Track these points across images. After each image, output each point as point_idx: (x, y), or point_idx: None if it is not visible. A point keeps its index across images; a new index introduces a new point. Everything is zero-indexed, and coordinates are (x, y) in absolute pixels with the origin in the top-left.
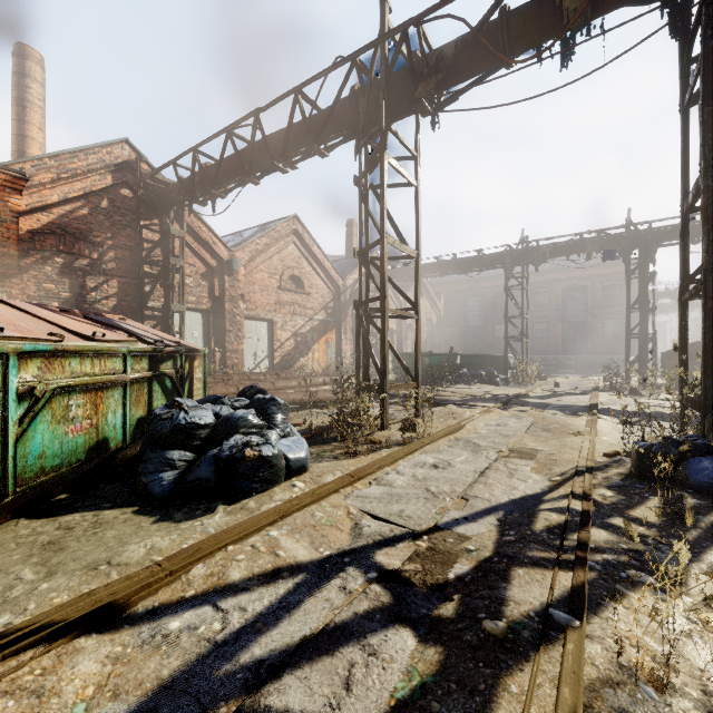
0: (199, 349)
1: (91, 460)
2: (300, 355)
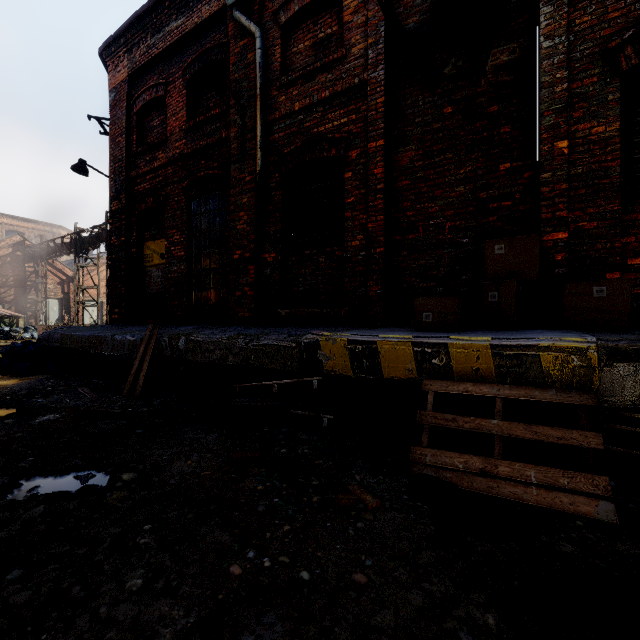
0: (22, 316)
1: None
2: None
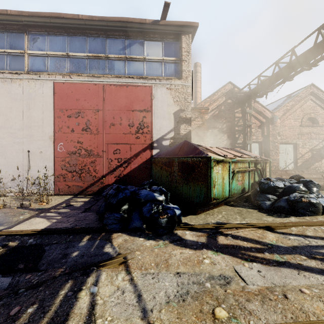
0: (268, 159)
1: (241, 193)
2: (315, 161)
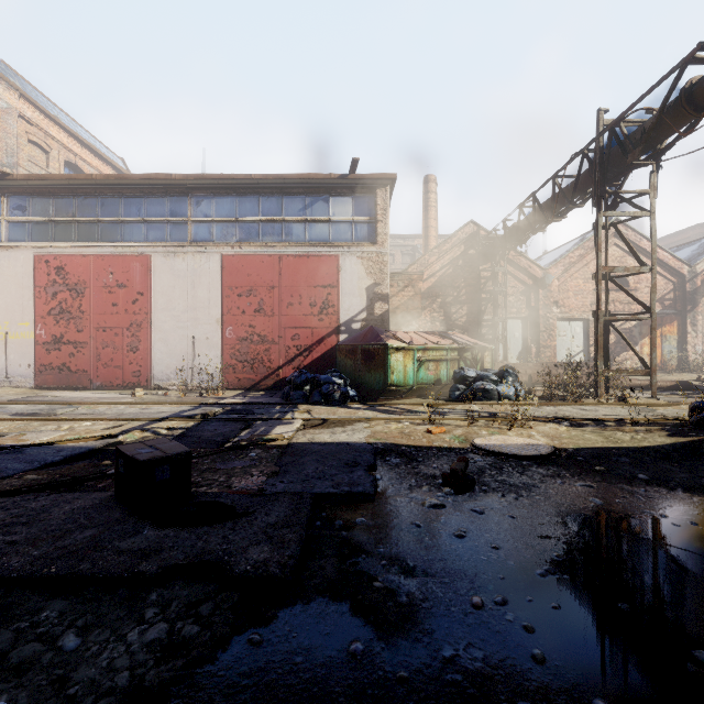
0: (488, 346)
1: (436, 385)
2: (622, 350)
